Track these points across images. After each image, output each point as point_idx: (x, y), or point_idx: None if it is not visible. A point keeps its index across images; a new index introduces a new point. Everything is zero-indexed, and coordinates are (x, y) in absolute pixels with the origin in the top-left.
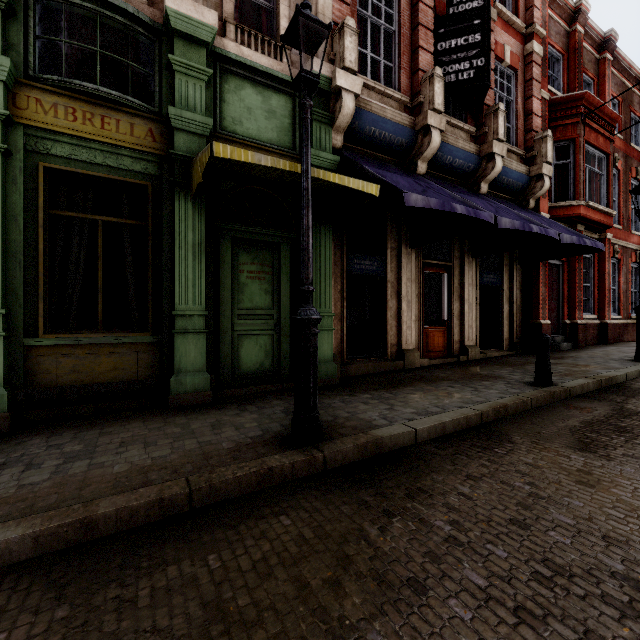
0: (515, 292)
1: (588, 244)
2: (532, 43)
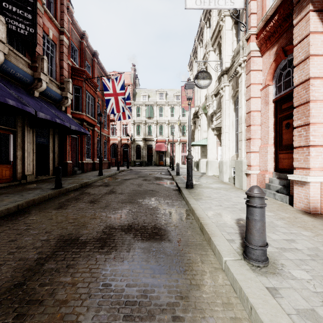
0: (56, 148)
1: (83, 131)
2: (63, 36)
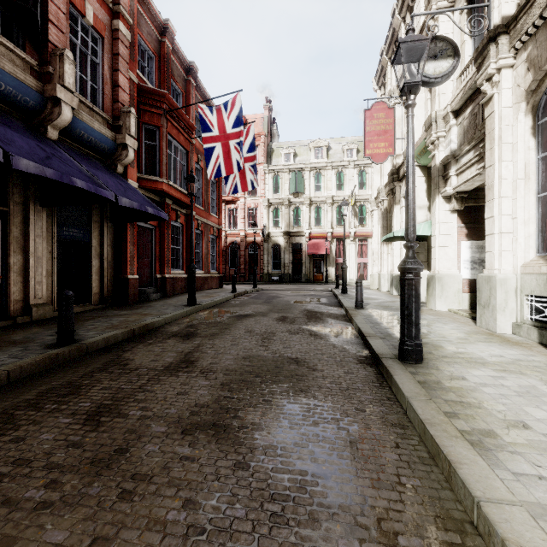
0: (106, 249)
1: (150, 212)
2: (118, 21)
